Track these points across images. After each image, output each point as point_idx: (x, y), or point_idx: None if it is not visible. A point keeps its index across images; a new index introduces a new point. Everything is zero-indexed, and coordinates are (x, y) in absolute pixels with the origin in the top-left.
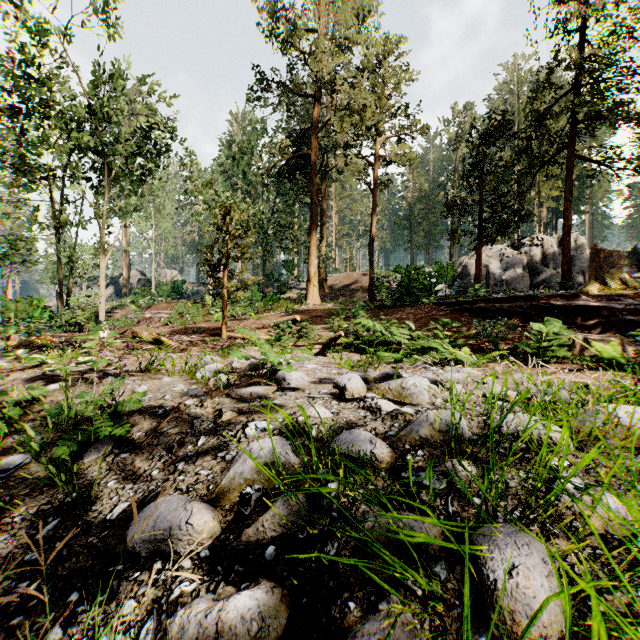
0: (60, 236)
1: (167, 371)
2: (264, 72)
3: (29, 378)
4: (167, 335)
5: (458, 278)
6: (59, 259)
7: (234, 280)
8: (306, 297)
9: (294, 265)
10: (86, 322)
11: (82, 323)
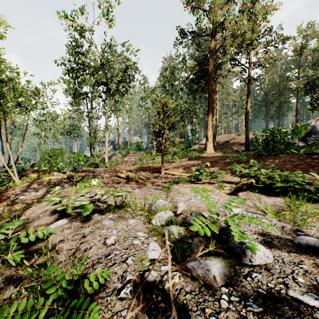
0: (90, 124)
1: (131, 215)
2: (182, 28)
3: (53, 210)
4: (134, 171)
5: (307, 134)
6: (90, 134)
7: (168, 141)
8: (205, 149)
9: (196, 131)
10: (100, 163)
11: (98, 163)
